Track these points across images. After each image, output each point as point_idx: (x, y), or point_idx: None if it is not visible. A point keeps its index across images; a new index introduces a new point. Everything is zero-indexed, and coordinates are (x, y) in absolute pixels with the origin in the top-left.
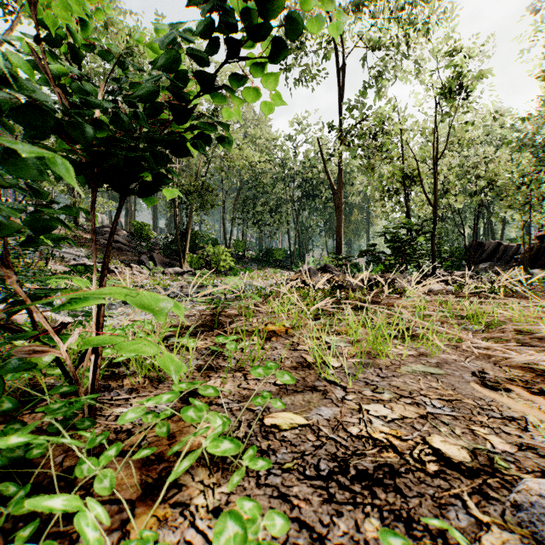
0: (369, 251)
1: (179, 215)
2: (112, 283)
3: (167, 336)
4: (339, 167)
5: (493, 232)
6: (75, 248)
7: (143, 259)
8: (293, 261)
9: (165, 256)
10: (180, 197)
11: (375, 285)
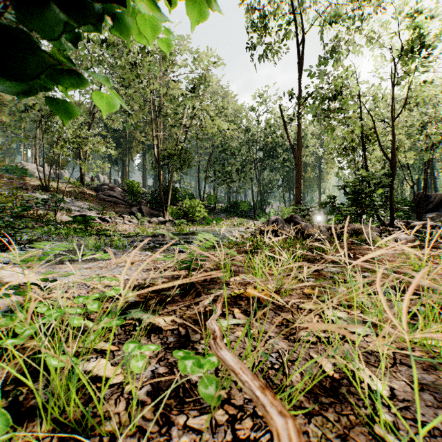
0: (329, 203)
1: (163, 175)
2: (51, 245)
3: (129, 305)
4: (298, 129)
5: (435, 186)
6: (80, 202)
7: (133, 210)
8: (256, 211)
9: (151, 208)
10: (163, 159)
11: (340, 235)
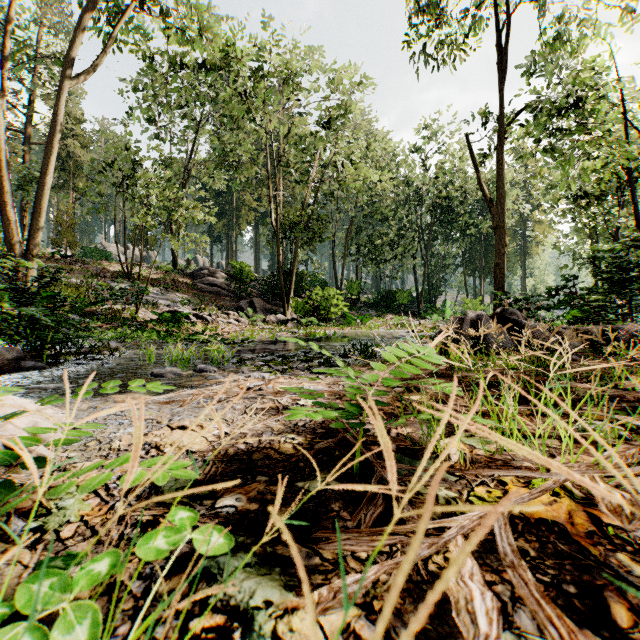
0: (563, 288)
1: (282, 254)
2: None
3: None
4: (499, 170)
5: None
6: (171, 293)
7: (242, 305)
8: (421, 305)
9: (267, 301)
10: (283, 230)
11: (604, 345)
